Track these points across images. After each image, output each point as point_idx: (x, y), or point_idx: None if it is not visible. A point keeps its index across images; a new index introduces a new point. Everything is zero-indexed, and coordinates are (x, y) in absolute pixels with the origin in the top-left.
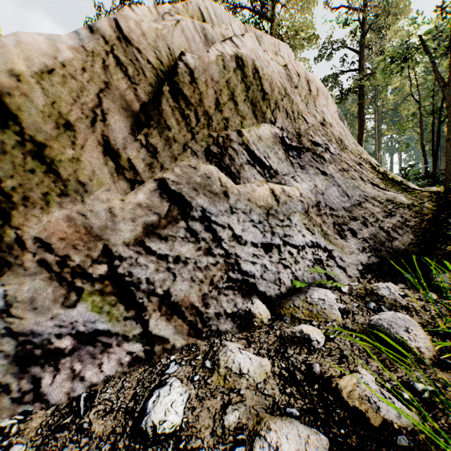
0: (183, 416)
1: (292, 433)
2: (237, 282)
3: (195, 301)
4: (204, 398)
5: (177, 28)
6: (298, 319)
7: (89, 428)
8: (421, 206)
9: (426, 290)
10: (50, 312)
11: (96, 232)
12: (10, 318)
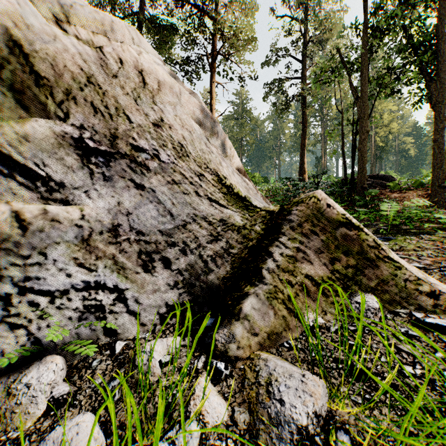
0: None
1: None
2: None
3: None
4: None
5: None
6: None
7: None
8: (252, 228)
9: (147, 375)
10: None
11: None
12: None
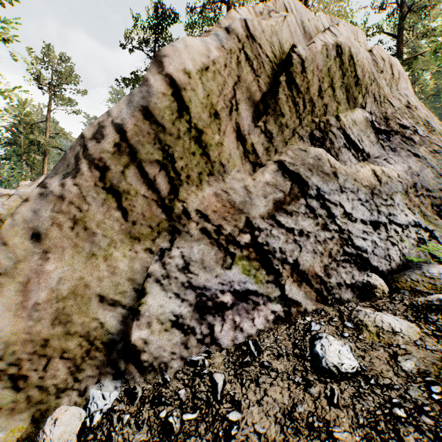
0: (358, 361)
1: None
2: (352, 256)
3: (318, 271)
4: (367, 350)
5: (285, 23)
6: (418, 292)
7: (271, 366)
8: None
9: None
10: (214, 271)
11: (238, 206)
12: (188, 274)
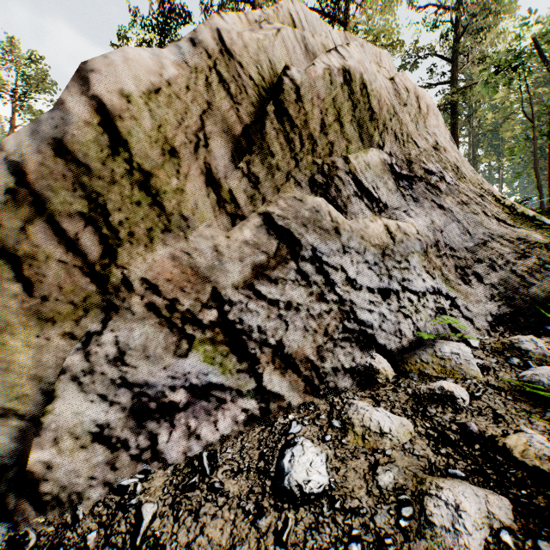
0: (329, 477)
1: (468, 492)
2: (354, 332)
3: (309, 353)
4: (345, 458)
5: (278, 38)
6: (427, 376)
7: (222, 488)
8: None
9: None
10: (162, 361)
11: (204, 273)
12: (123, 367)
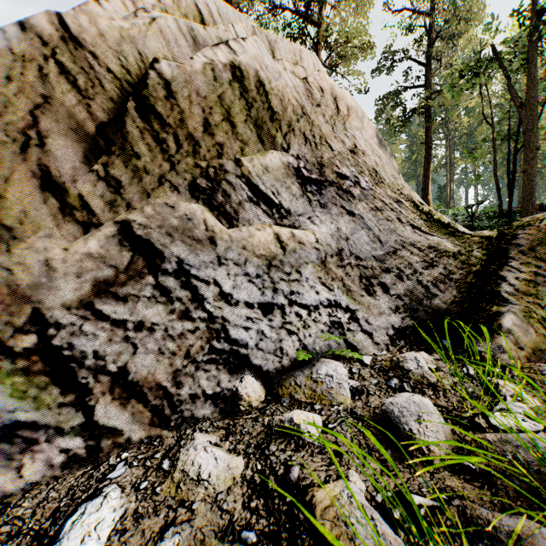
0: (105, 543)
1: None
2: (223, 353)
3: (163, 379)
4: (143, 515)
5: (153, 28)
6: (299, 401)
7: None
8: (470, 254)
9: (455, 365)
10: None
11: (25, 291)
12: None
